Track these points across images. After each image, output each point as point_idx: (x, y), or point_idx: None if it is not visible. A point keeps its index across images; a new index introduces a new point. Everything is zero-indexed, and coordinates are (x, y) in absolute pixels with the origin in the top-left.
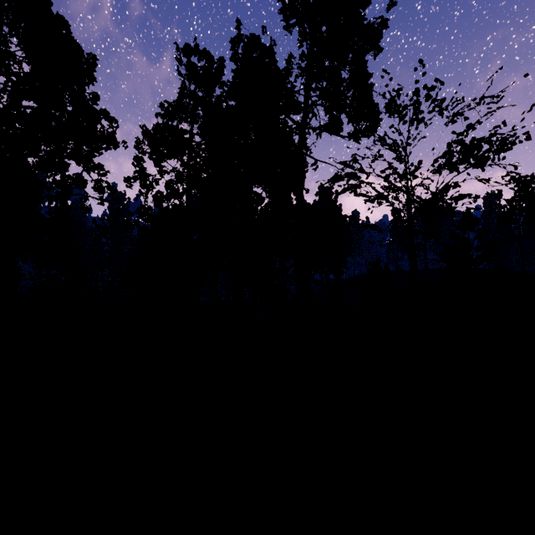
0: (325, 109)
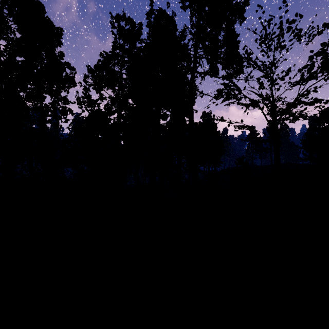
0: (207, 60)
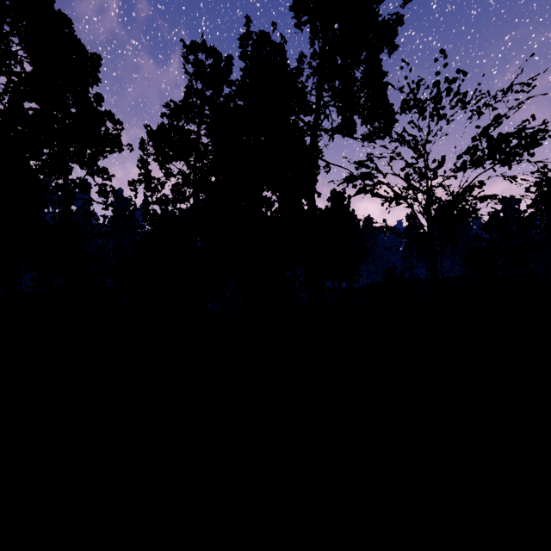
0: (338, 110)
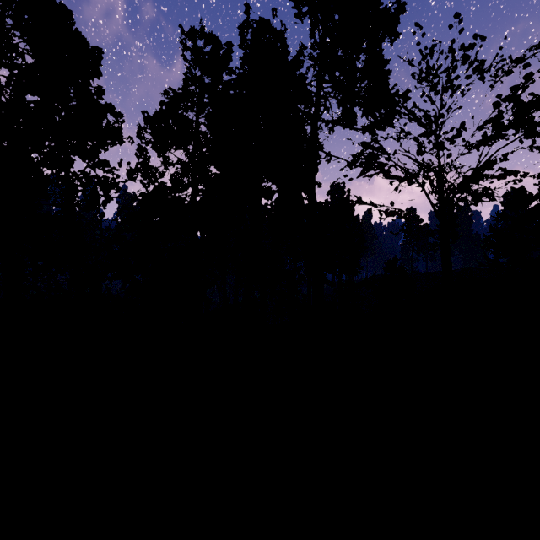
0: (338, 102)
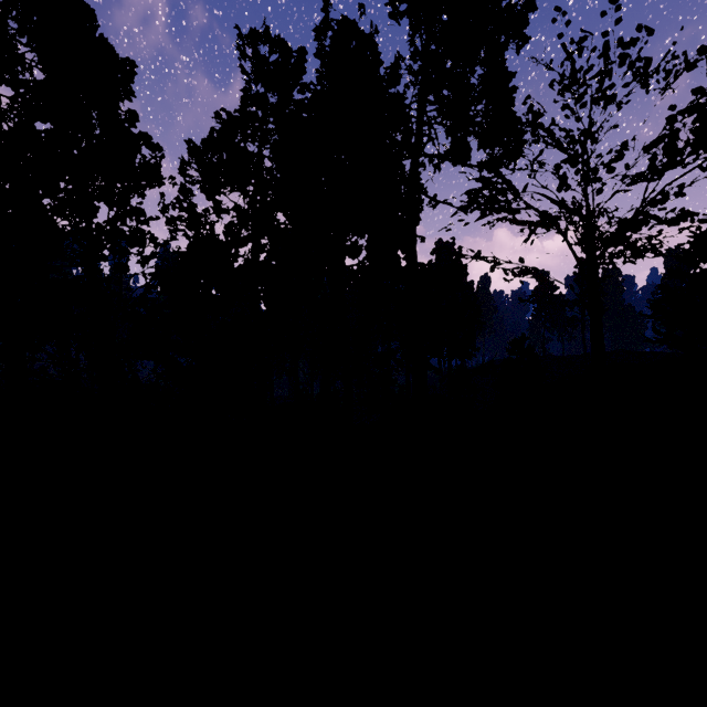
0: (446, 130)
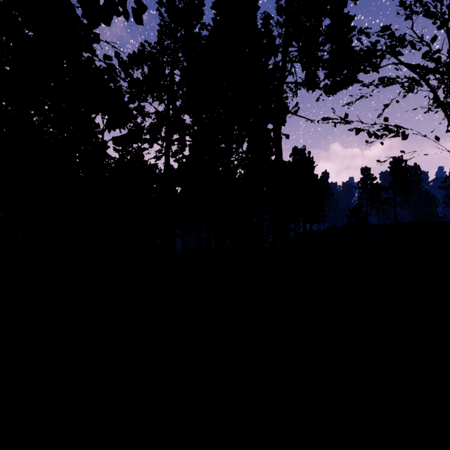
0: (302, 65)
